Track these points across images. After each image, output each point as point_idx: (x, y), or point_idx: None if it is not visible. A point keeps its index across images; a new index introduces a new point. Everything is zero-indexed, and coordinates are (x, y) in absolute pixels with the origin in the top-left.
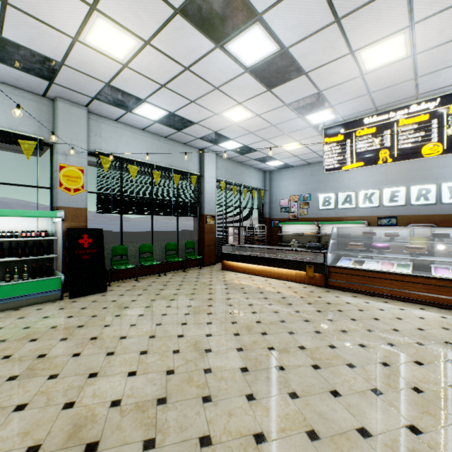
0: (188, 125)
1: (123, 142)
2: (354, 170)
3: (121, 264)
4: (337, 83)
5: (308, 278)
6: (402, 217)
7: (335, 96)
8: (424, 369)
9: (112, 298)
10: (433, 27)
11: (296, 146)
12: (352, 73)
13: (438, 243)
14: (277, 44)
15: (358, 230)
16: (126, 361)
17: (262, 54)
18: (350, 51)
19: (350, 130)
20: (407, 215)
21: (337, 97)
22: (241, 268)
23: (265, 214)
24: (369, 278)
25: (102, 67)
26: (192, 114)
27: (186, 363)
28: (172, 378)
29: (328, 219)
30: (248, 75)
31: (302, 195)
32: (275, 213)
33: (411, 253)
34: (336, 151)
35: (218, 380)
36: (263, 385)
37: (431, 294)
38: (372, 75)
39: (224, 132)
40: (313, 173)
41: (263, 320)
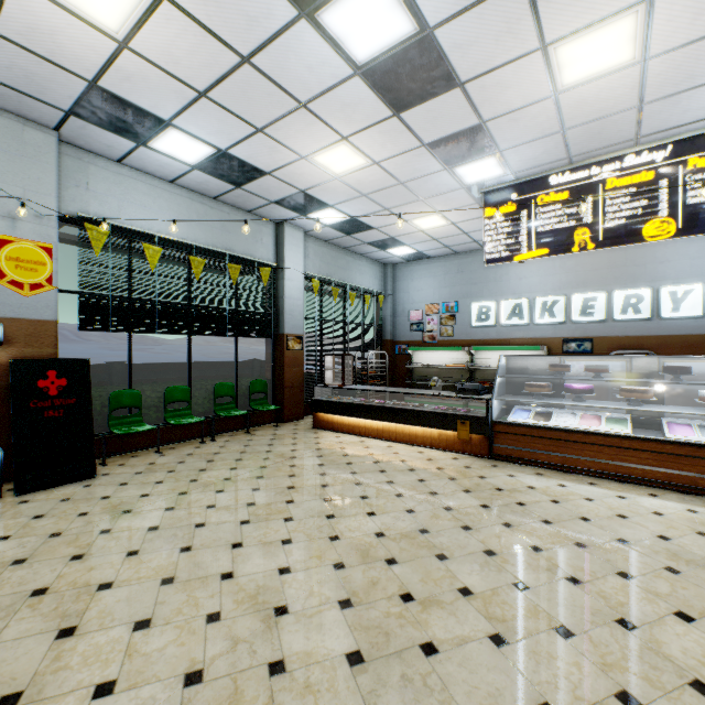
0: (253, 176)
1: (134, 202)
2: (527, 264)
3: (128, 424)
4: (512, 108)
5: (460, 443)
6: (600, 340)
7: (508, 133)
8: (699, 630)
9: (103, 491)
10: (686, 6)
11: (437, 222)
12: (539, 90)
13: (675, 383)
14: (413, 19)
15: (541, 361)
16: (99, 651)
17: (386, 39)
18: (541, 45)
19: (527, 195)
20: (608, 336)
21: (510, 134)
22: (346, 425)
23: (385, 334)
24: (561, 442)
25: (77, 45)
26: (260, 156)
27: (232, 648)
28: (196, 695)
29: (486, 342)
30: (359, 81)
31: (445, 303)
32: (402, 333)
33: (627, 400)
34: (504, 230)
35: (299, 693)
36: (397, 703)
37: (665, 470)
38: (572, 96)
39: (317, 192)
40: (463, 268)
41: (389, 530)
